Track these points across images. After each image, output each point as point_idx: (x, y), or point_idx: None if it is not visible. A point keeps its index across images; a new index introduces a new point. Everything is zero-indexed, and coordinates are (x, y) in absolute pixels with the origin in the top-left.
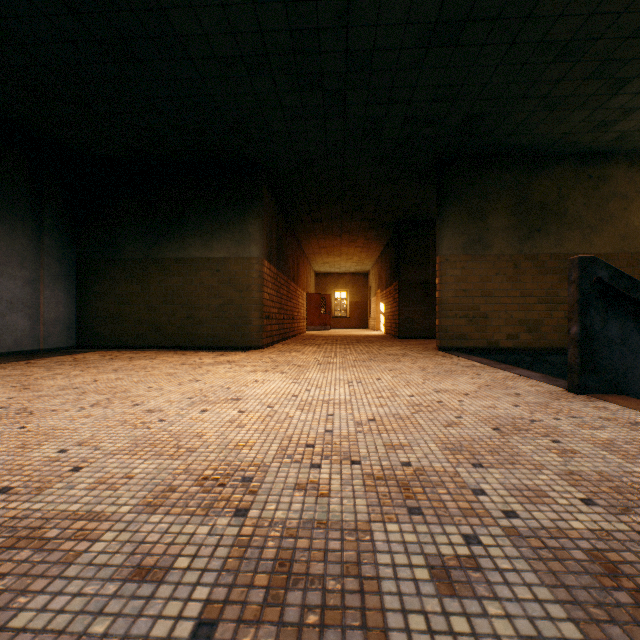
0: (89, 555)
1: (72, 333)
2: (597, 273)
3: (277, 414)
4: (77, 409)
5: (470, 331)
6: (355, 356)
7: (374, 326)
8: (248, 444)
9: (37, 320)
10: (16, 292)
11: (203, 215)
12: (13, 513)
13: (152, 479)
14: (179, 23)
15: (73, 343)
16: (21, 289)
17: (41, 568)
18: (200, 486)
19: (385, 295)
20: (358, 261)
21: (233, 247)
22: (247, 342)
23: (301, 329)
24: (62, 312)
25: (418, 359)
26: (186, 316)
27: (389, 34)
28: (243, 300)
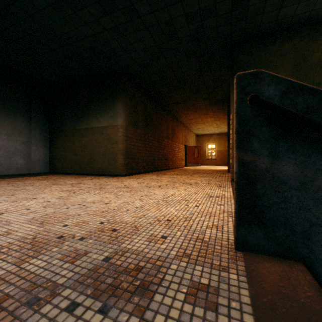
0: None
1: (47, 166)
2: (262, 91)
3: None
4: None
5: None
6: (158, 183)
7: None
8: None
9: (29, 160)
10: (17, 147)
11: (96, 104)
12: None
13: None
14: None
15: (48, 171)
16: (20, 146)
17: None
18: None
19: None
20: (217, 126)
21: (109, 120)
22: (116, 172)
23: (177, 165)
24: (42, 156)
25: (193, 187)
26: (89, 158)
27: None
28: (114, 149)
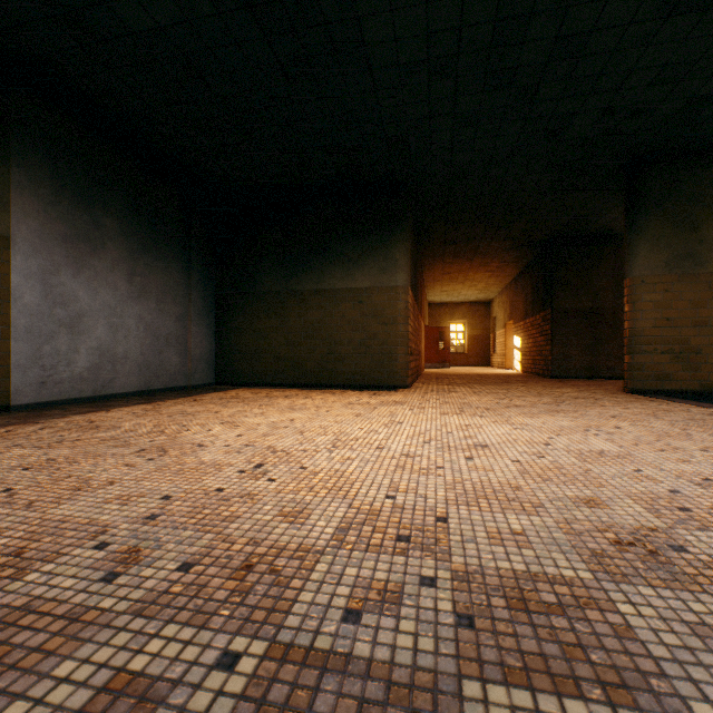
0: (641, 631)
1: (212, 369)
2: None
3: (565, 466)
4: (324, 450)
5: (675, 370)
6: (534, 398)
7: (502, 363)
8: (595, 502)
9: (185, 356)
10: (170, 328)
11: (344, 242)
12: (459, 567)
13: (550, 538)
14: (370, 31)
15: (213, 380)
16: (174, 325)
17: (608, 642)
18: (629, 552)
19: (523, 327)
20: (483, 288)
21: (377, 276)
22: (393, 381)
23: (422, 367)
24: (205, 348)
25: (623, 404)
26: (326, 352)
27: (620, 7)
28: (388, 334)
